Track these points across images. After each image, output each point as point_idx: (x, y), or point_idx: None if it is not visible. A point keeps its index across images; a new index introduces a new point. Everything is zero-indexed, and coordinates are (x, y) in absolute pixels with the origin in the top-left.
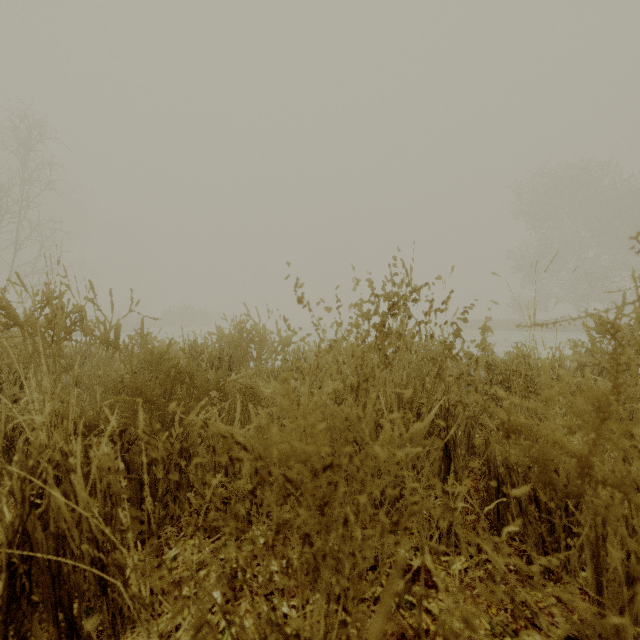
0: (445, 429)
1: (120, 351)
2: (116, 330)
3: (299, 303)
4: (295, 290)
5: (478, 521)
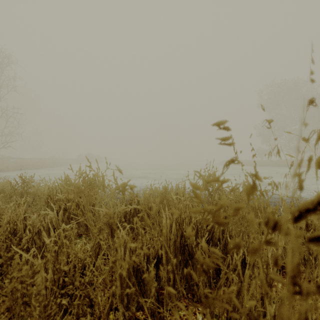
0: None
1: None
2: None
3: None
4: None
5: None
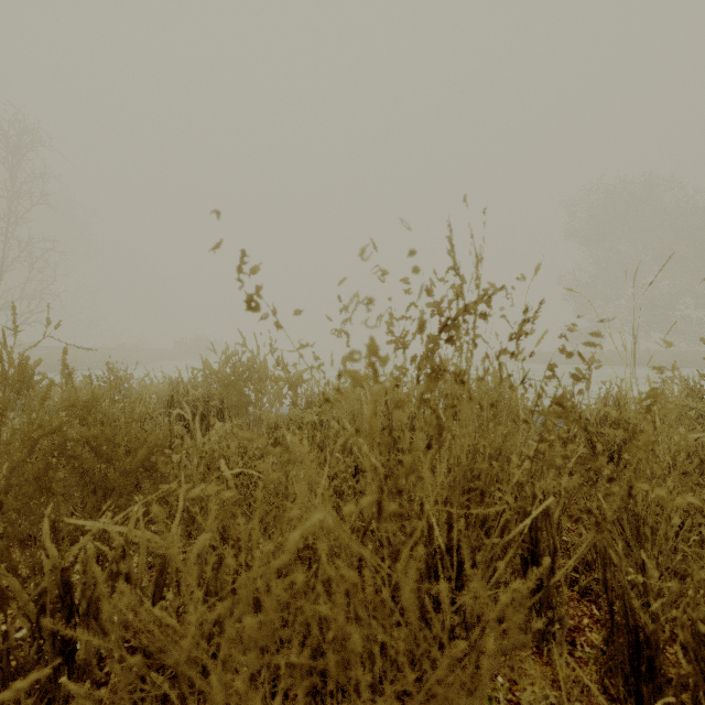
0: (532, 532)
1: (26, 398)
2: (20, 366)
3: (251, 309)
4: (239, 279)
5: (597, 703)
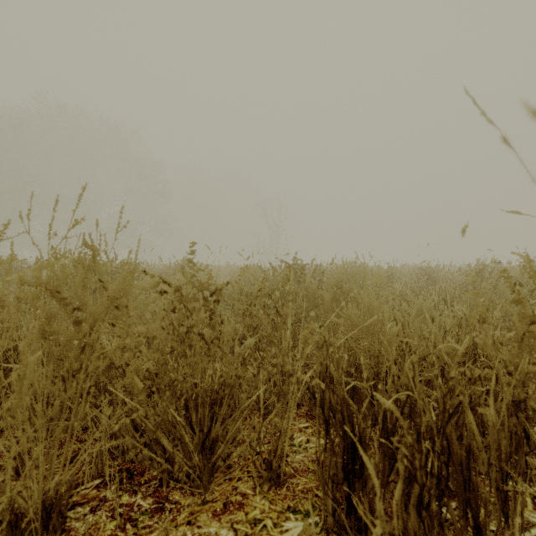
0: None
1: None
2: None
3: None
4: None
5: None
